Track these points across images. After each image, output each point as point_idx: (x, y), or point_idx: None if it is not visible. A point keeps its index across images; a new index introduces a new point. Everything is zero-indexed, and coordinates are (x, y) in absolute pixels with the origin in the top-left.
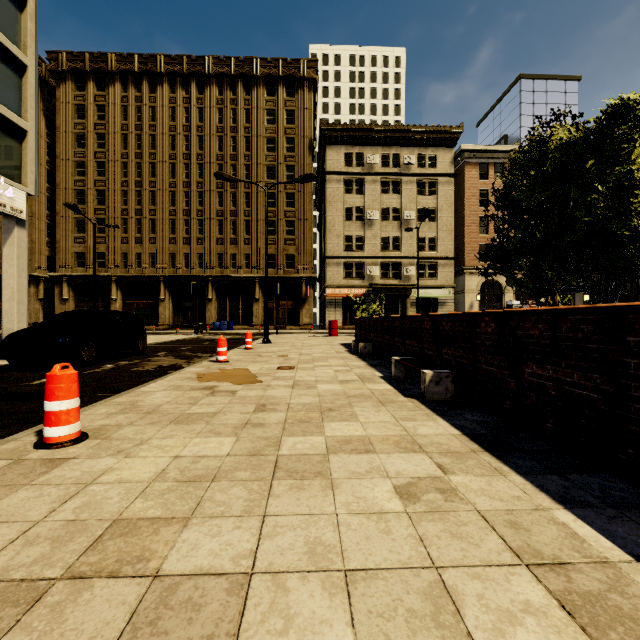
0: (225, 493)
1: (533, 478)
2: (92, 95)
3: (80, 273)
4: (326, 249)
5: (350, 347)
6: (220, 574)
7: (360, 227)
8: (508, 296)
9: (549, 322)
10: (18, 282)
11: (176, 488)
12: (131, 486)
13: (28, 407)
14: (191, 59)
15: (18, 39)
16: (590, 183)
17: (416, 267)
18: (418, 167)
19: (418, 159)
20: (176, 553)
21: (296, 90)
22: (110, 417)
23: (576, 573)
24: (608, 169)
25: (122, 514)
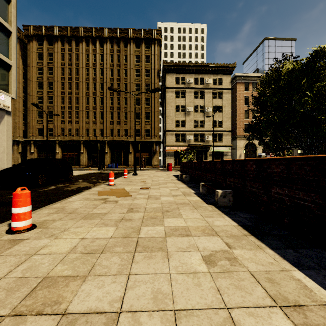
0: (108, 260)
1: (279, 251)
2: (46, 48)
3: (40, 139)
4: (166, 126)
5: (178, 177)
6: (101, 313)
7: (183, 115)
8: (259, 151)
9: (286, 165)
10: (7, 143)
11: (81, 257)
12: (56, 256)
13: (7, 209)
14: (97, 29)
15: (7, 18)
16: (304, 91)
17: (212, 136)
18: (213, 84)
19: (213, 80)
20: (77, 299)
21: (150, 45)
22: (49, 215)
23: (309, 312)
24: (313, 84)
25: (49, 273)
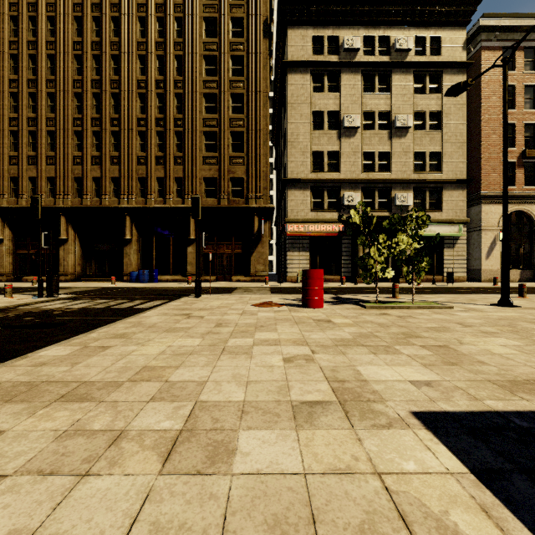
0: None
1: None
2: None
3: None
4: (287, 170)
5: None
6: None
7: (334, 139)
8: None
9: None
10: None
11: None
12: None
13: None
14: None
15: None
16: None
17: (412, 194)
18: (415, 55)
19: (415, 44)
20: None
21: None
22: None
23: None
24: None
25: None
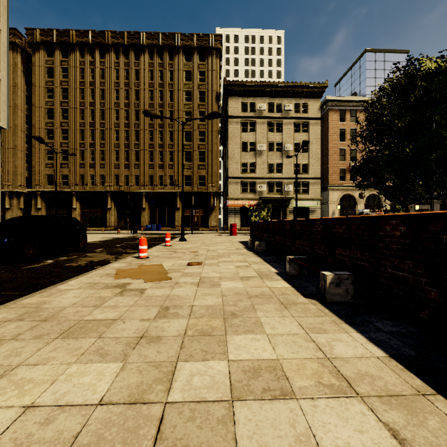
0: None
1: None
2: (58, 60)
3: (50, 189)
4: (228, 172)
5: (247, 244)
6: None
7: (253, 156)
8: (360, 206)
9: None
10: None
11: None
12: None
13: None
14: (130, 34)
15: None
16: None
17: (293, 185)
18: (295, 112)
19: (295, 107)
20: None
21: (206, 57)
22: (0, 326)
23: None
24: None
25: None
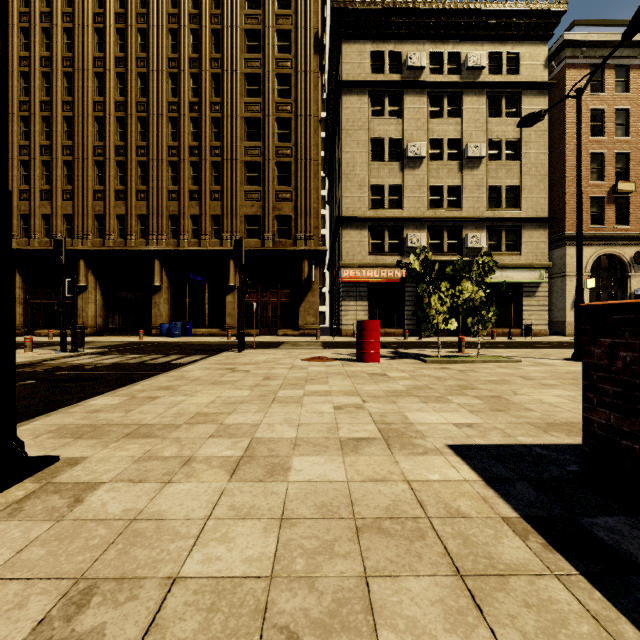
0: None
1: None
2: None
3: None
4: (341, 206)
5: None
6: None
7: (396, 171)
8: (637, 281)
9: None
10: None
11: None
12: None
13: None
14: None
15: None
16: None
17: (486, 235)
18: (489, 74)
19: (489, 61)
20: None
21: None
22: None
23: None
24: None
25: None
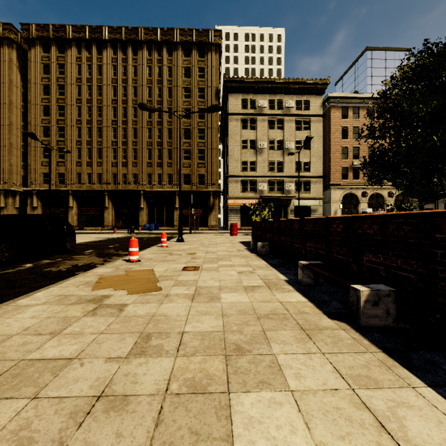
0: None
1: None
2: (55, 56)
3: (46, 188)
4: (228, 170)
5: (248, 245)
6: None
7: (253, 154)
8: (363, 205)
9: None
10: None
11: None
12: None
13: None
14: (128, 29)
15: None
16: None
17: (295, 184)
18: (296, 110)
19: (296, 104)
20: None
21: (206, 52)
22: None
23: None
24: None
25: None
